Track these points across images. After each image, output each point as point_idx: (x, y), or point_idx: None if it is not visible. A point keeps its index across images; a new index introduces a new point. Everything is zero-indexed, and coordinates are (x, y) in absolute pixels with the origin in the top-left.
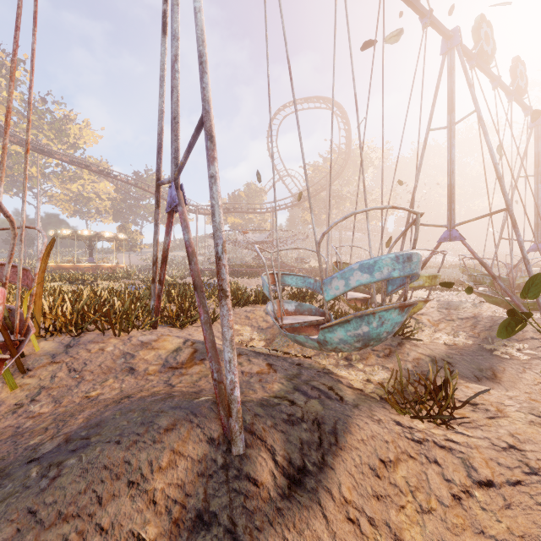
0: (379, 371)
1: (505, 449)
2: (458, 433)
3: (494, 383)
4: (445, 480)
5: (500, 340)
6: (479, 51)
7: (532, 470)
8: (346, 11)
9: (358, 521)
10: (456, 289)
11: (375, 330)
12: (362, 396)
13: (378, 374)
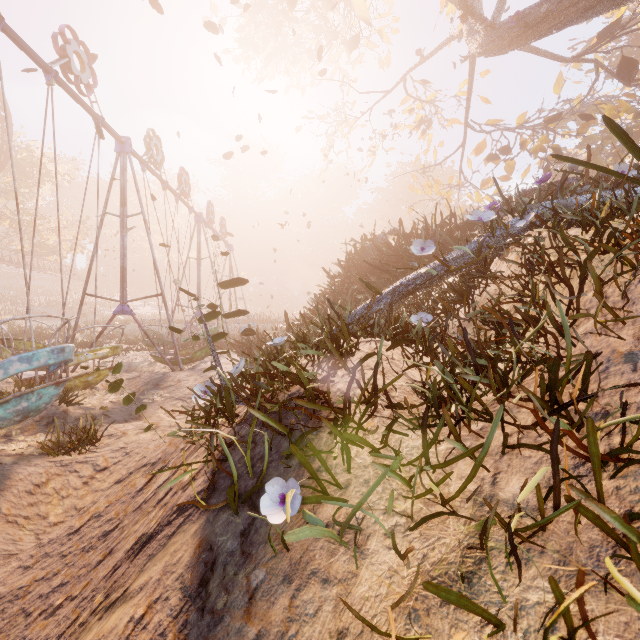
0: (42, 436)
1: (119, 450)
2: (95, 453)
3: (137, 421)
4: (80, 478)
5: (152, 391)
6: (150, 158)
7: (127, 454)
8: (4, 104)
9: (16, 521)
10: (142, 349)
11: (35, 404)
12: (22, 458)
13: (40, 439)
